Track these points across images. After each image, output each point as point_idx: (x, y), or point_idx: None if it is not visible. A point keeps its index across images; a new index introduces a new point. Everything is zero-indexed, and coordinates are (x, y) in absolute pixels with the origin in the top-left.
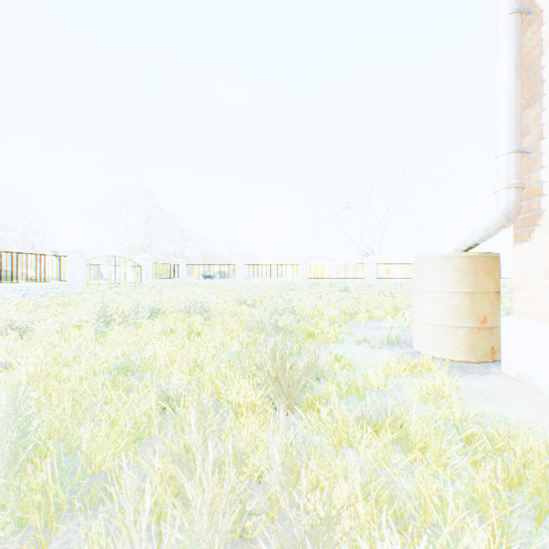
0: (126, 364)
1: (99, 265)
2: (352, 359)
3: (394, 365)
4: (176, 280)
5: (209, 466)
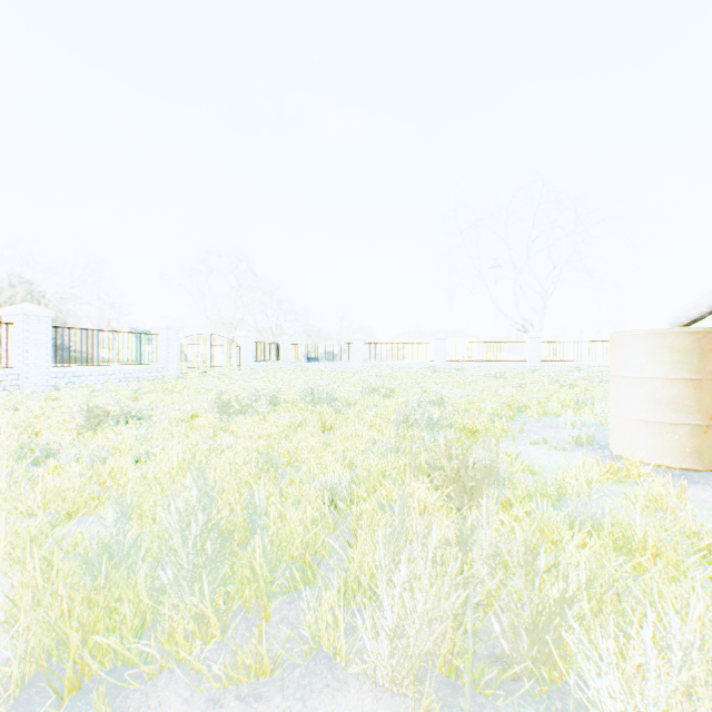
0: (270, 457)
1: (193, 345)
2: (531, 462)
3: (591, 470)
4: (279, 362)
5: (432, 548)
